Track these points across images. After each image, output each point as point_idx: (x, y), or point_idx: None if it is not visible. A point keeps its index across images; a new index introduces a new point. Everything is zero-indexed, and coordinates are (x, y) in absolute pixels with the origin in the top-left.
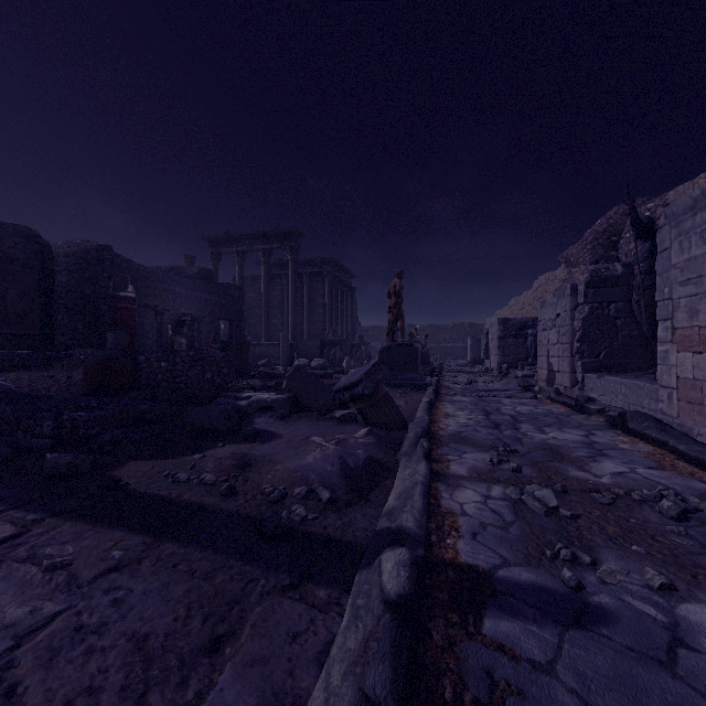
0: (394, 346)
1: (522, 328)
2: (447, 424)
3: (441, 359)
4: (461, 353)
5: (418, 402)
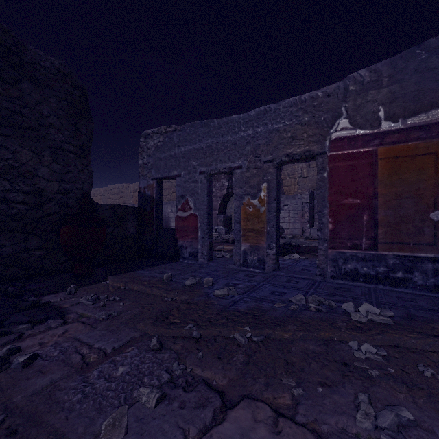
0: None
1: None
2: None
3: None
4: None
5: None
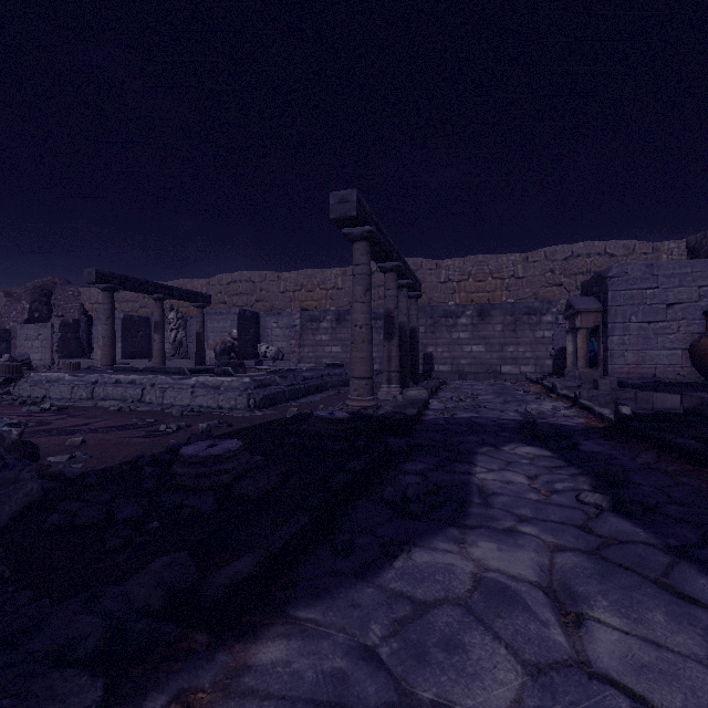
0: None
1: None
2: None
3: None
4: None
5: None
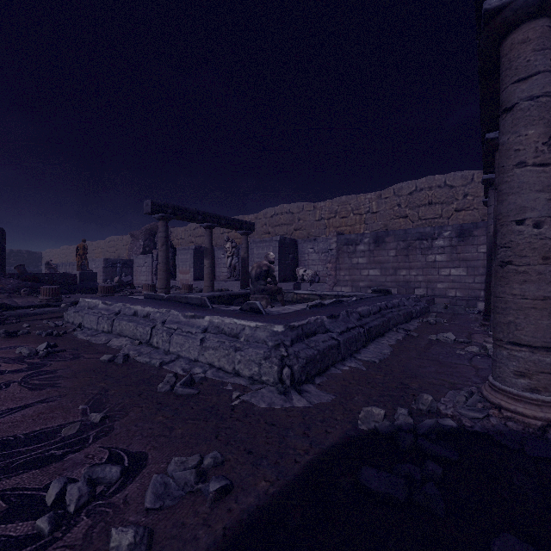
0: (87, 272)
1: (115, 263)
2: None
3: None
4: None
5: None
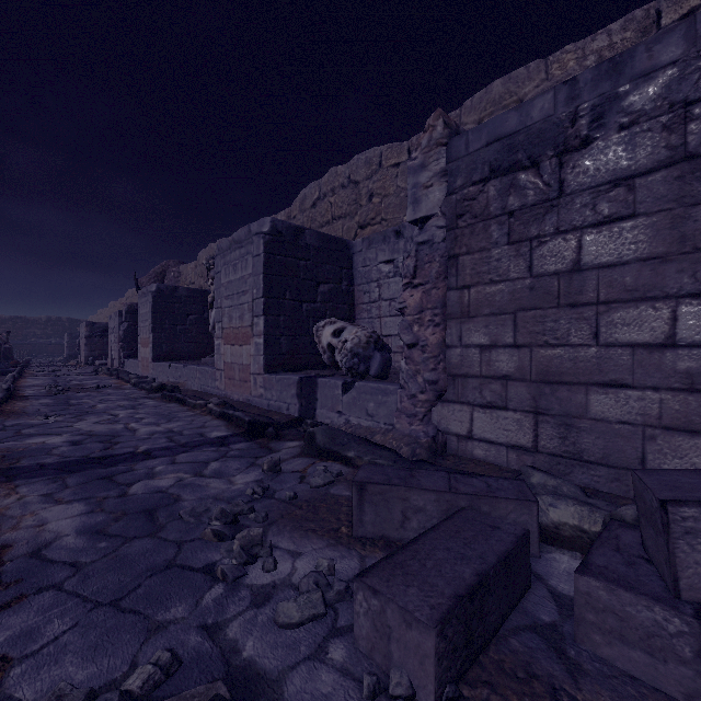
0: None
1: (107, 330)
2: (26, 384)
3: (30, 356)
4: (58, 350)
5: (4, 379)
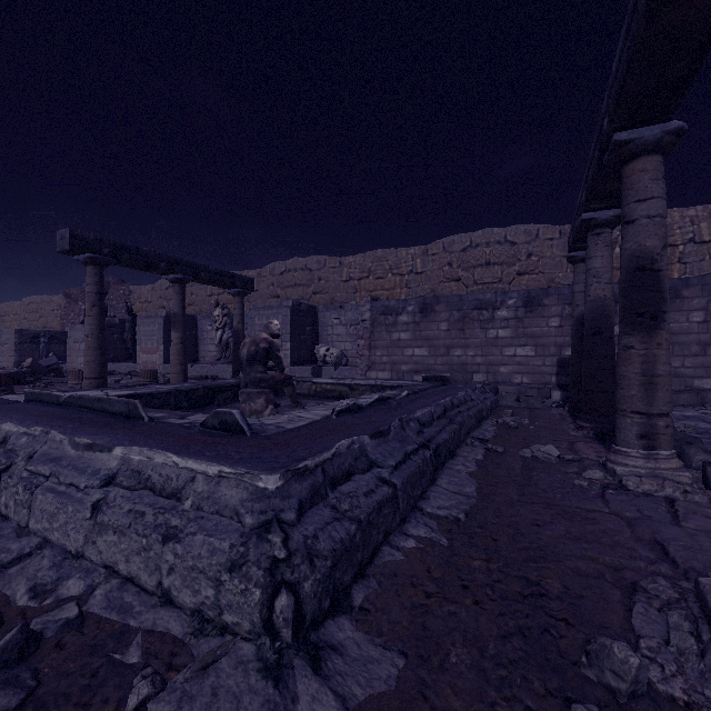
0: None
1: (36, 337)
2: None
3: None
4: None
5: None
